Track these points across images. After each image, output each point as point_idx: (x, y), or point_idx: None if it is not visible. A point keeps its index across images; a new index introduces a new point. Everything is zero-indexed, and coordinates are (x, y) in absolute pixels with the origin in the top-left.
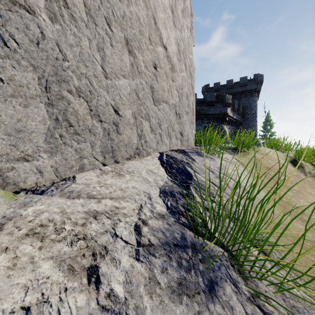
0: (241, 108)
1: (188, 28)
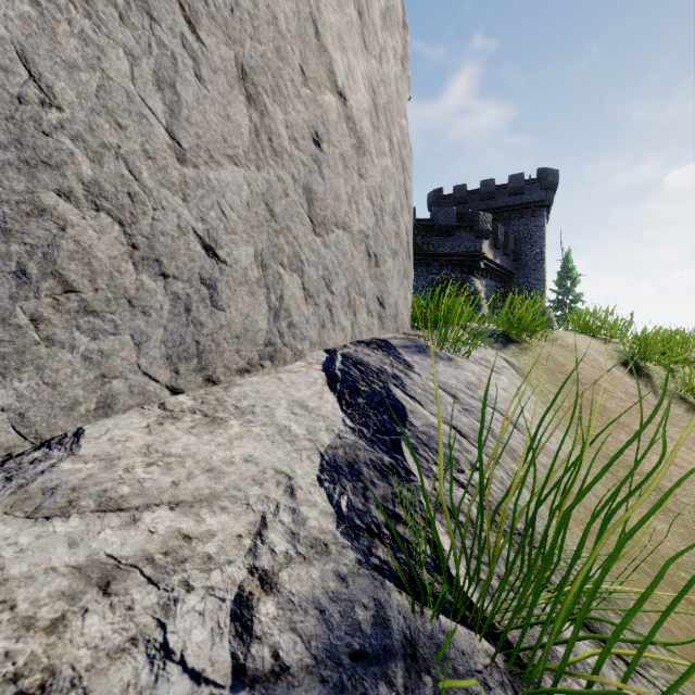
0: (512, 241)
1: (396, 55)
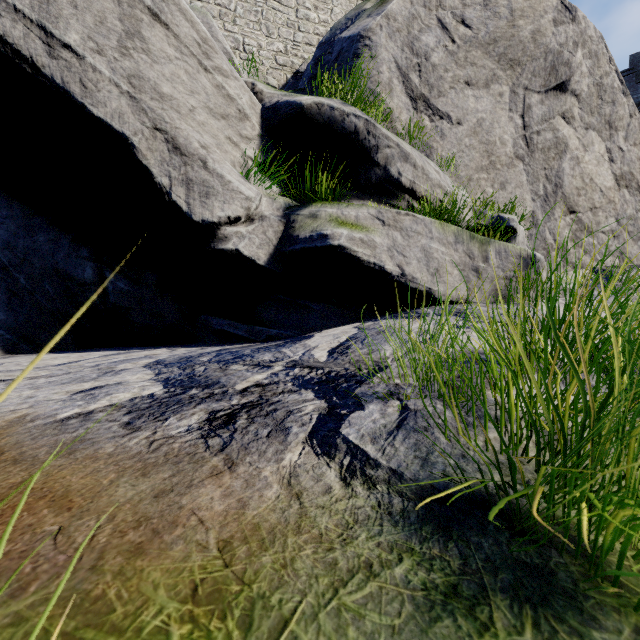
0: None
1: (635, 144)
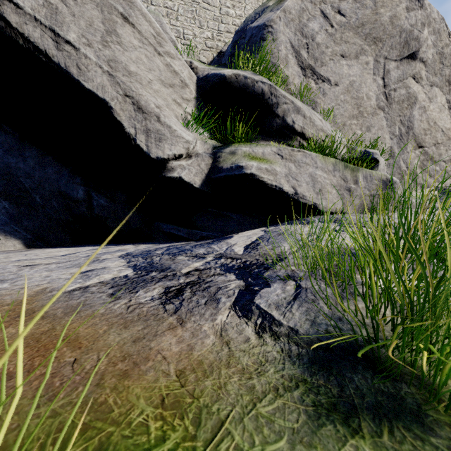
0: None
1: None
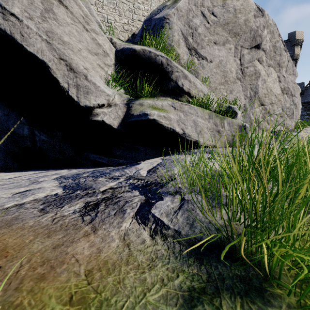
0: None
1: (290, 74)
